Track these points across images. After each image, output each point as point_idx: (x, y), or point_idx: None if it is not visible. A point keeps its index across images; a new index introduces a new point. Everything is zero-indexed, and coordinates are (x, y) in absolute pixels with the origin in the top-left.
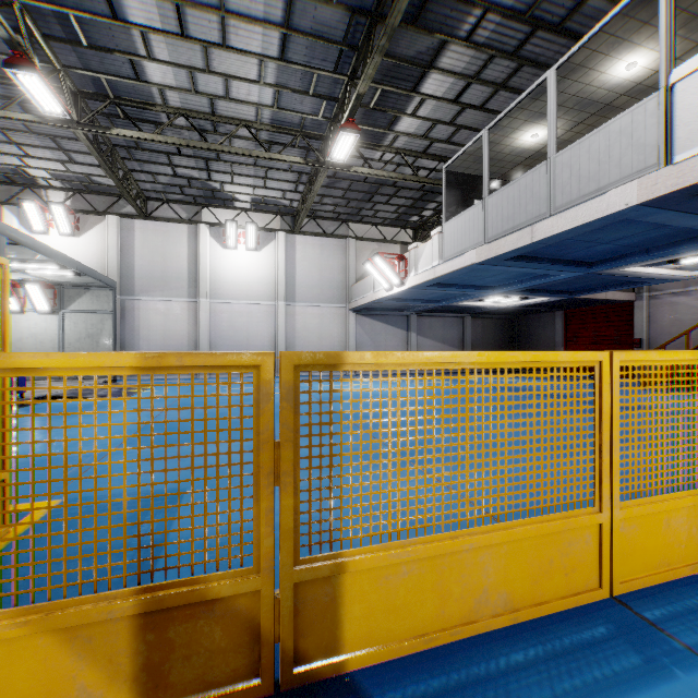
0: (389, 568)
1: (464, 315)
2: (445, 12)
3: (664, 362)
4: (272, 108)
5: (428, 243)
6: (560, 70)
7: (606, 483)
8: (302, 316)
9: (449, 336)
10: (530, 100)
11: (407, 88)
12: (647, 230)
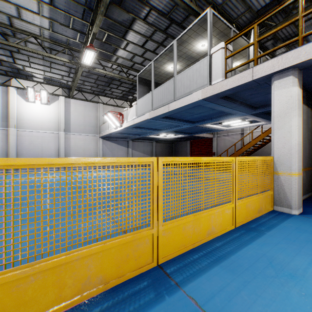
0: (20, 280)
1: (152, 141)
2: (133, 4)
3: (183, 162)
4: (49, 30)
5: (131, 108)
6: (178, 41)
7: (155, 215)
8: (74, 140)
9: (146, 150)
10: (169, 52)
11: (120, 36)
12: (209, 110)
